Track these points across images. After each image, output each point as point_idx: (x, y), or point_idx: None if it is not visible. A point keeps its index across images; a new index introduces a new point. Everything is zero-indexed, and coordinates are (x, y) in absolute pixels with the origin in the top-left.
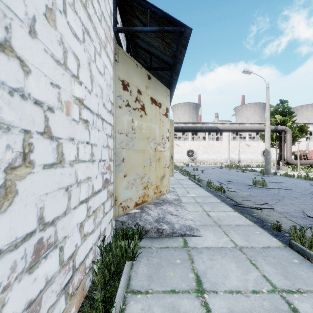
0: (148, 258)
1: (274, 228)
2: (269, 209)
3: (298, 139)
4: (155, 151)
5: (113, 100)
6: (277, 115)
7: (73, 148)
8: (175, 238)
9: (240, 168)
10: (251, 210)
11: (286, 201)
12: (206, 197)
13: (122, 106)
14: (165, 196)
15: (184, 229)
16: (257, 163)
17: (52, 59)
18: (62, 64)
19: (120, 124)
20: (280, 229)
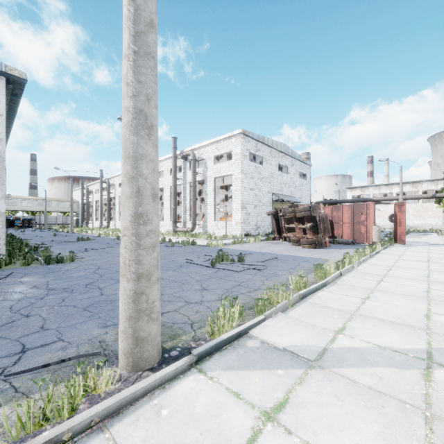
0: None
1: None
2: None
3: None
4: None
5: None
6: None
7: (265, 220)
8: None
9: None
10: None
11: None
12: None
13: None
14: None
15: None
16: None
17: (264, 214)
18: (264, 214)
19: None
20: None
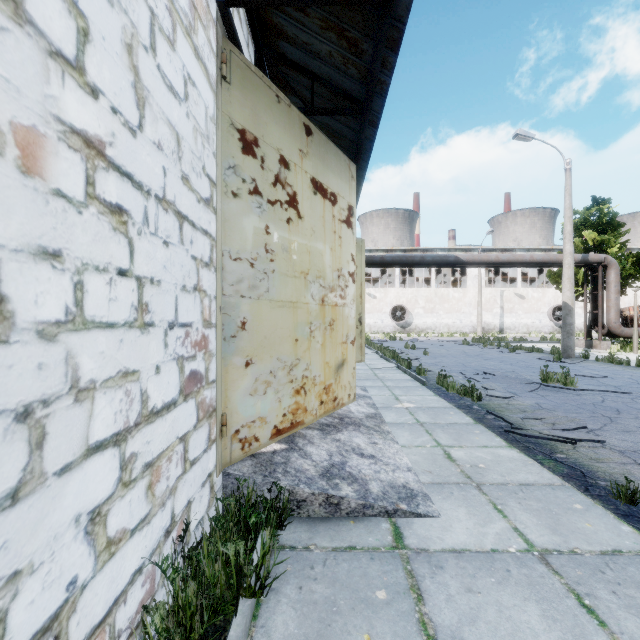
0: (301, 584)
1: (619, 496)
2: (591, 442)
3: (632, 281)
4: (323, 306)
5: (217, 176)
6: (586, 231)
7: (55, 283)
8: (371, 520)
9: (507, 345)
10: (548, 444)
11: (627, 421)
12: (439, 411)
13: (242, 194)
14: (346, 408)
15: (392, 496)
16: (540, 333)
17: None
18: None
19: (234, 238)
20: (637, 499)
